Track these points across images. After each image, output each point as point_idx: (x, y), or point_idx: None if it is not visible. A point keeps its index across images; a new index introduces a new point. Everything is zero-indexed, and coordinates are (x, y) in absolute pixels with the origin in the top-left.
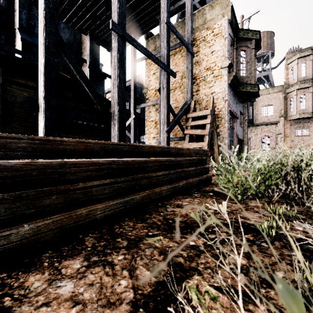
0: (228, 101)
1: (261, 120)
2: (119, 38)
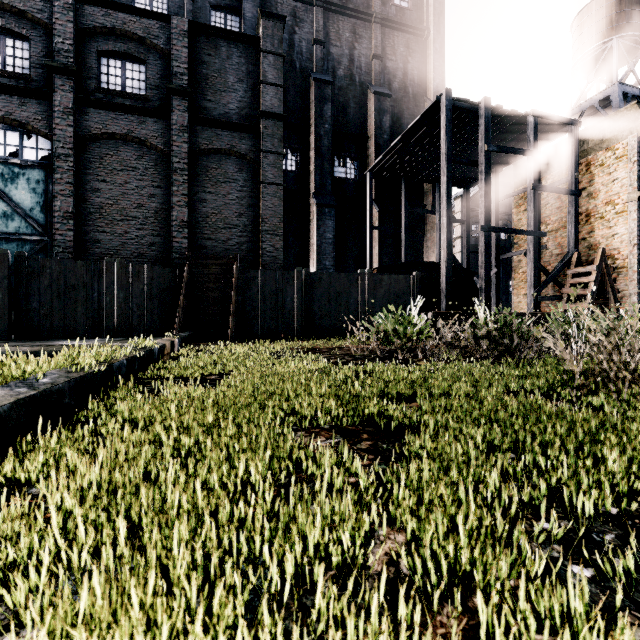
0: (638, 245)
1: None
2: (485, 234)
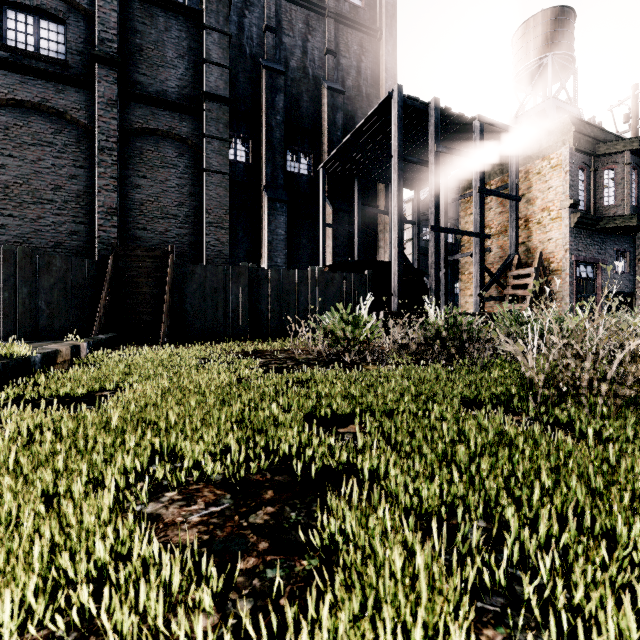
0: (570, 249)
1: None
2: (435, 234)
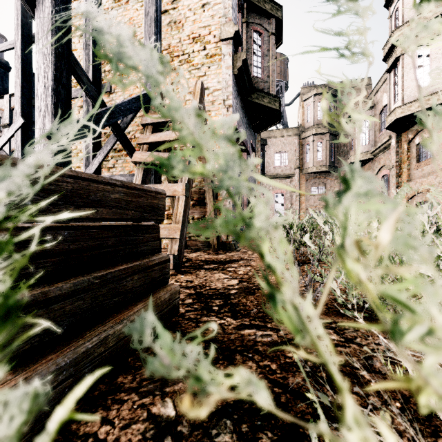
0: (233, 109)
1: (274, 171)
2: None
